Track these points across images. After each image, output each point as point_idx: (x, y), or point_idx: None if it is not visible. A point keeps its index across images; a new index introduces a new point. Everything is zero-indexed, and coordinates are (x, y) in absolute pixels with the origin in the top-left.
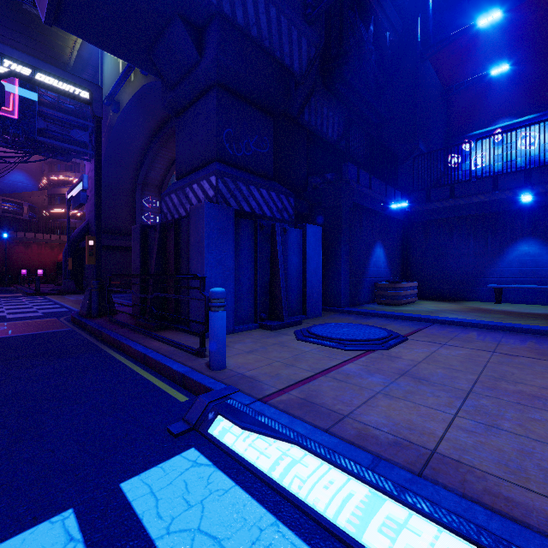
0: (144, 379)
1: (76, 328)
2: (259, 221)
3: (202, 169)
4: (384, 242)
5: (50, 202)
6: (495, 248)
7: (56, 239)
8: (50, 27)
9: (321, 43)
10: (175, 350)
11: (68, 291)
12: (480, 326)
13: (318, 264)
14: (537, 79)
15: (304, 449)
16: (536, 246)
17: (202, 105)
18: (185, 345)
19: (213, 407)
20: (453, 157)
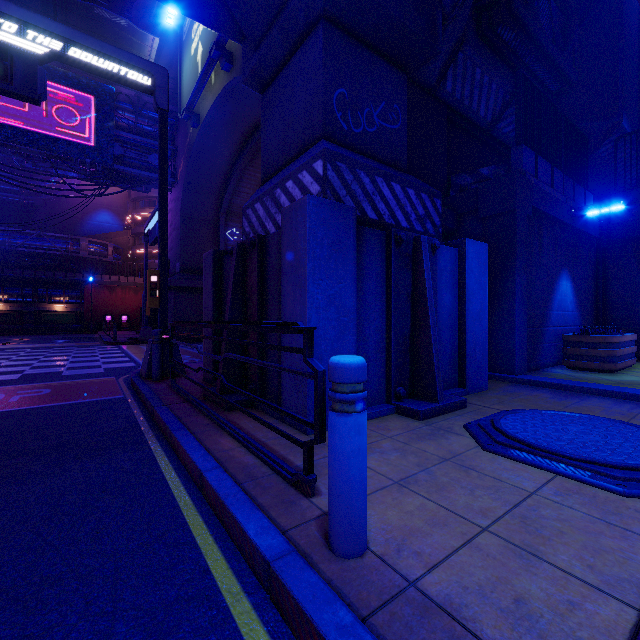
0: (190, 545)
1: (130, 395)
2: (393, 231)
3: (300, 157)
4: (571, 271)
5: (135, 242)
6: None
7: (139, 282)
8: (124, 33)
9: None
10: (256, 466)
11: (145, 340)
12: None
13: (482, 304)
14: None
15: None
16: None
17: (300, 59)
18: (273, 458)
19: None
20: None
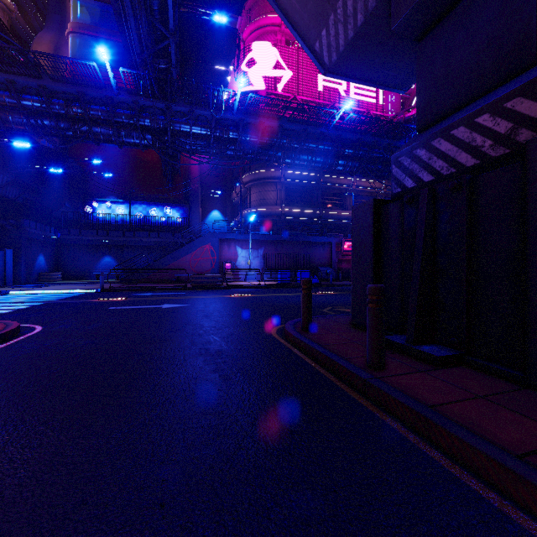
0: None
1: None
2: None
3: None
4: (44, 253)
5: None
6: (97, 258)
7: None
8: None
9: (14, 177)
10: None
11: None
12: (77, 284)
13: (11, 264)
14: (125, 184)
15: (31, 290)
16: (111, 258)
17: None
18: None
19: (8, 291)
20: (88, 207)
